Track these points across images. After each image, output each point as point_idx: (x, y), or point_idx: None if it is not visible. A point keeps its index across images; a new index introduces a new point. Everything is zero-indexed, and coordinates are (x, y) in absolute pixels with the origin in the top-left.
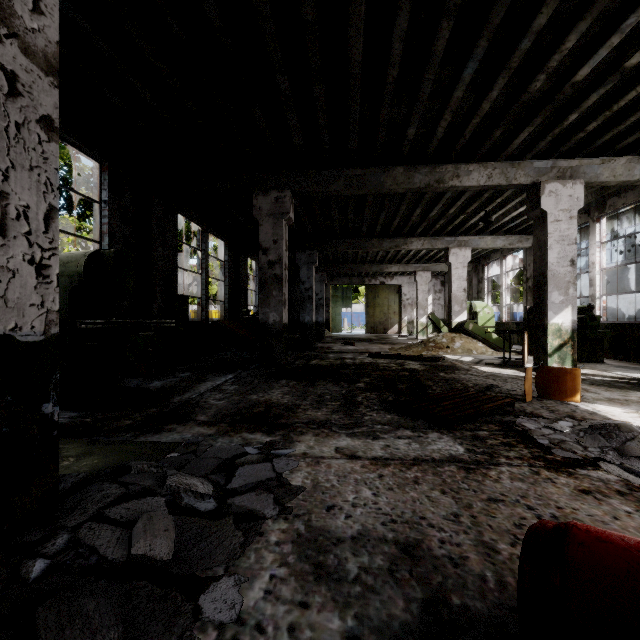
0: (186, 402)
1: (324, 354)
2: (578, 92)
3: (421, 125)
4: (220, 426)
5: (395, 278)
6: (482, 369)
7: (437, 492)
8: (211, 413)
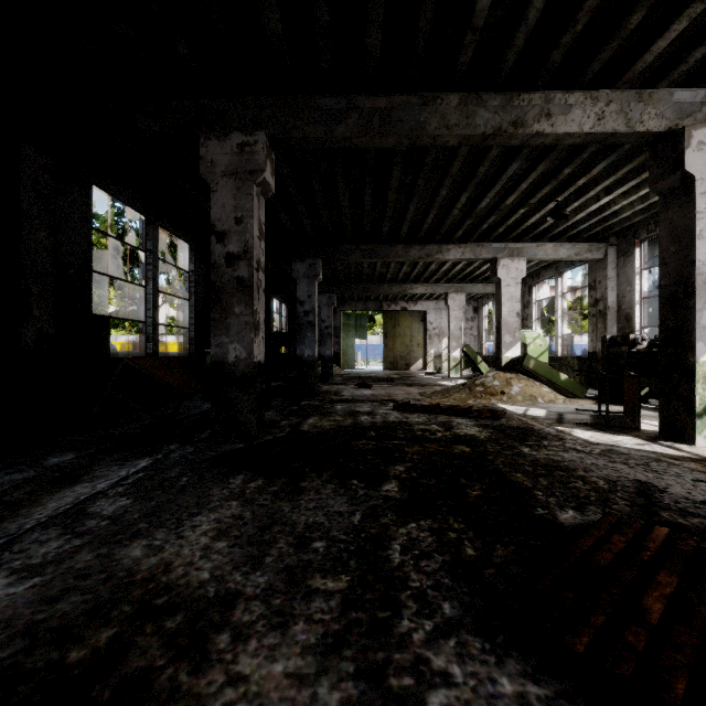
0: None
1: (329, 405)
2: None
3: None
4: None
5: (419, 303)
6: (581, 436)
7: None
8: None
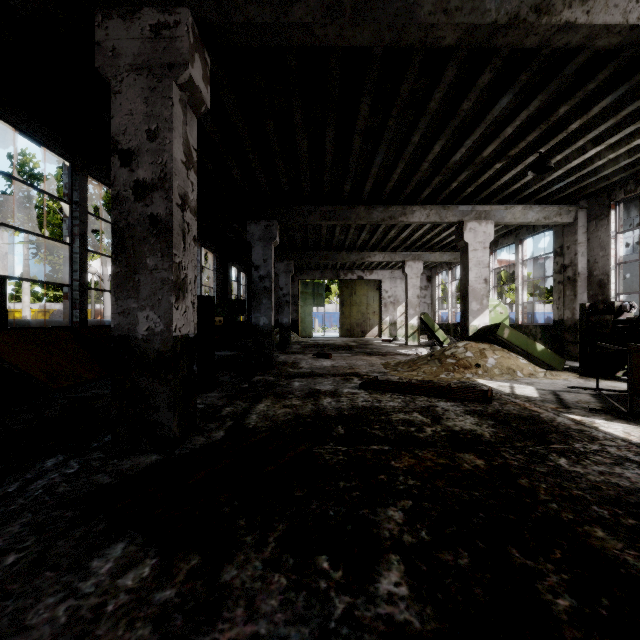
0: None
1: (285, 381)
2: None
3: None
4: None
5: (375, 272)
6: (613, 431)
7: None
8: None
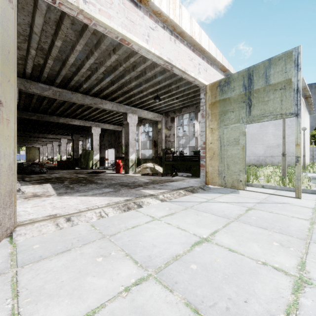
0: None
1: None
2: None
3: None
4: None
5: (38, 145)
6: None
7: None
8: None
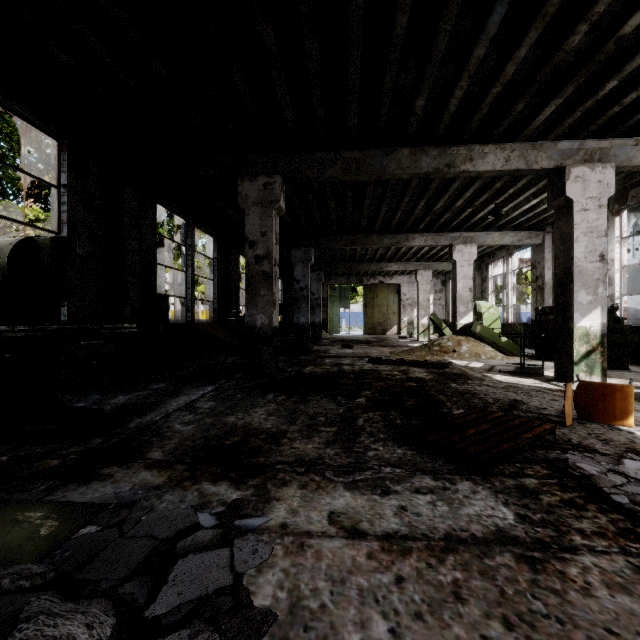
0: (144, 428)
1: (320, 359)
2: (620, 53)
3: (431, 97)
4: (175, 470)
5: (394, 277)
6: (497, 378)
7: (498, 625)
8: (170, 446)
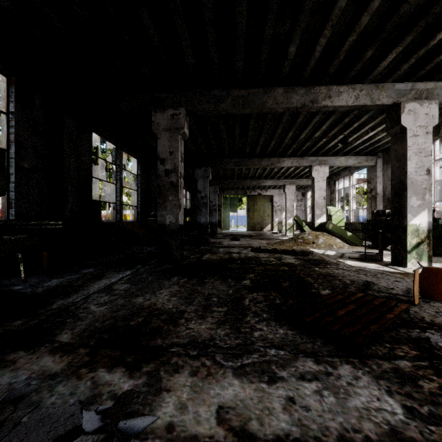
0: (64, 309)
1: (215, 249)
2: None
3: (301, 45)
4: (77, 354)
5: (269, 190)
6: (349, 263)
7: None
8: (80, 328)
